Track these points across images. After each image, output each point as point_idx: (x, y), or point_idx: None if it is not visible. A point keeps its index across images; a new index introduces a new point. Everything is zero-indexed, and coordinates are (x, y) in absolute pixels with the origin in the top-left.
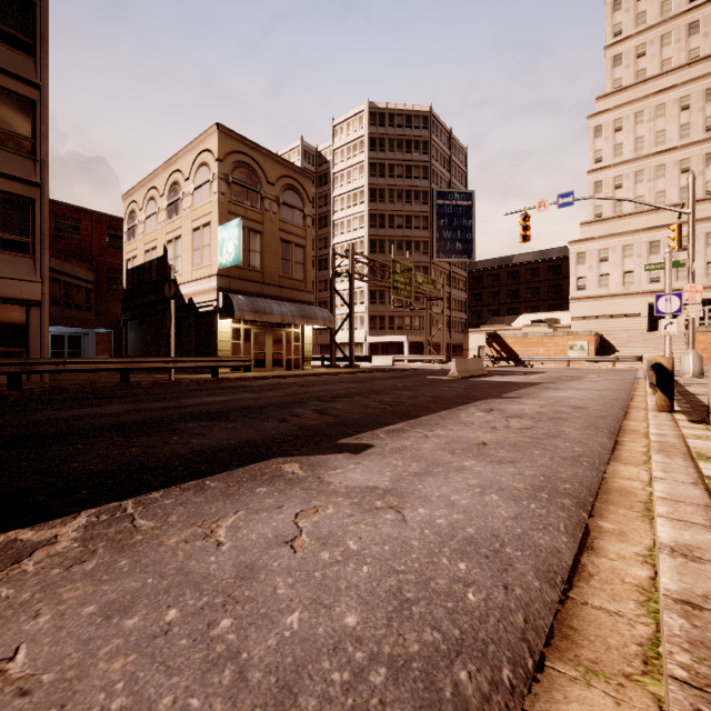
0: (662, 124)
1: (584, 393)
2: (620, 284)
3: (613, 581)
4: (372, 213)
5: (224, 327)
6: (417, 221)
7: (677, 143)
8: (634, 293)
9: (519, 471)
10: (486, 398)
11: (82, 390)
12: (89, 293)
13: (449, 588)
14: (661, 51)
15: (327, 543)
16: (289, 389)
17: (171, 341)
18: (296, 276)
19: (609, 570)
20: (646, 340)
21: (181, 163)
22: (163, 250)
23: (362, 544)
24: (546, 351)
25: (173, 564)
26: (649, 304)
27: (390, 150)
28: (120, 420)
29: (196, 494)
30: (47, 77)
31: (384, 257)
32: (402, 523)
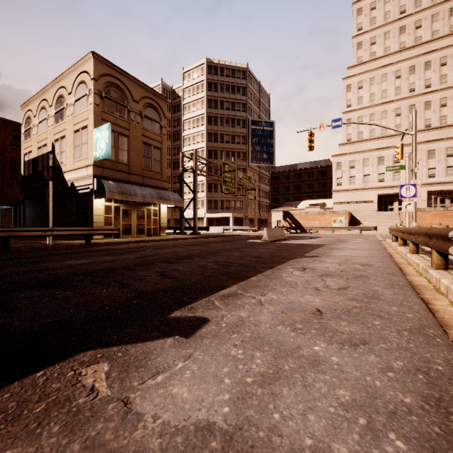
0: (385, 86)
1: (360, 252)
2: (362, 183)
3: None
4: (209, 132)
5: (98, 204)
6: (238, 139)
7: (393, 98)
8: (370, 188)
9: (384, 362)
10: (294, 257)
11: None
12: None
13: None
14: (384, 42)
15: None
16: (144, 251)
17: (49, 214)
18: (154, 169)
19: None
20: (377, 217)
21: (65, 81)
22: (52, 147)
23: None
24: (319, 223)
25: None
26: (378, 195)
27: (221, 91)
28: None
29: None
30: None
31: (217, 161)
32: None
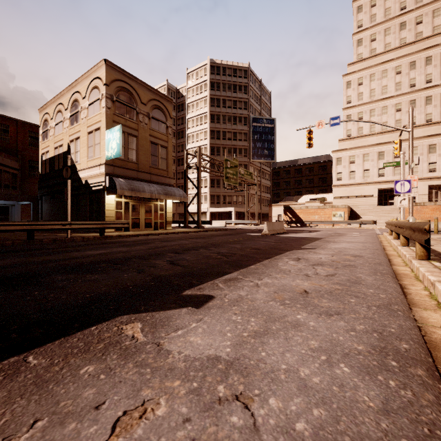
0: (385, 82)
1: (354, 245)
2: (361, 177)
3: None
4: (212, 130)
5: (110, 200)
6: (240, 136)
7: (394, 94)
8: (370, 183)
9: (350, 326)
10: (291, 249)
11: None
12: (15, 177)
13: None
14: (385, 38)
15: None
16: (153, 243)
17: (68, 209)
18: (161, 166)
19: None
20: (377, 211)
21: (80, 87)
22: (67, 147)
23: None
24: (319, 217)
25: None
26: (378, 190)
27: (223, 90)
28: None
29: (0, 384)
30: None
31: (220, 158)
32: (254, 436)
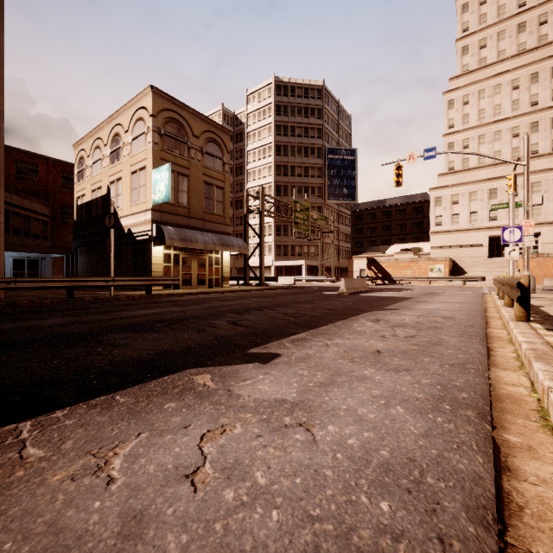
0: (499, 100)
1: (449, 306)
2: (467, 222)
3: (547, 516)
4: (278, 164)
5: (157, 252)
6: (313, 171)
7: (509, 115)
8: (478, 229)
9: (416, 380)
10: (371, 310)
11: (32, 305)
12: (45, 225)
13: (375, 544)
14: (498, 44)
15: (232, 476)
16: (209, 303)
17: (111, 264)
18: (216, 211)
19: (537, 499)
20: (487, 264)
21: (122, 118)
22: (107, 189)
23: (271, 477)
24: (412, 273)
25: (46, 516)
26: (489, 237)
27: (292, 115)
28: (54, 332)
29: (101, 413)
30: (2, 39)
31: (287, 199)
32: (313, 445)
